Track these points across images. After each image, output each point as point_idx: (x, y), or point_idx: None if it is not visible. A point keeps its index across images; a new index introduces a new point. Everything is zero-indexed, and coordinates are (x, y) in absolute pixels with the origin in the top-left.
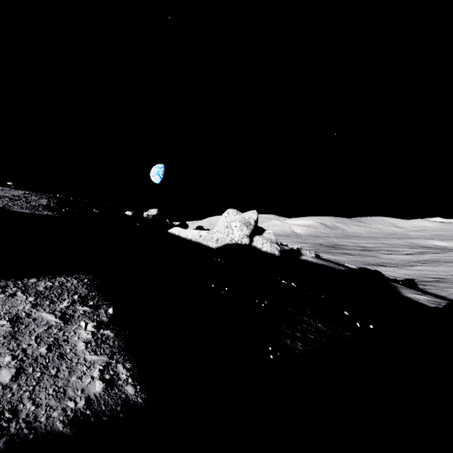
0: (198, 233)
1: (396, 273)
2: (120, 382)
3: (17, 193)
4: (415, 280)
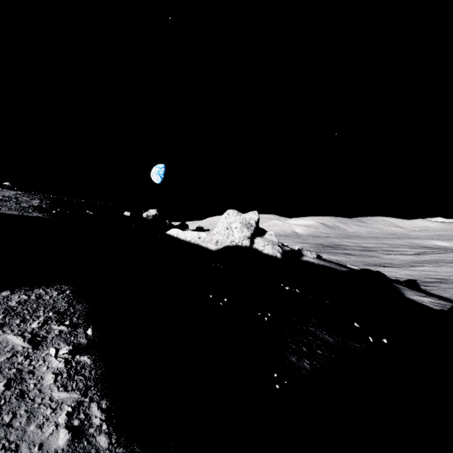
0: (197, 235)
1: (398, 274)
2: (92, 430)
3: (8, 194)
4: (417, 281)
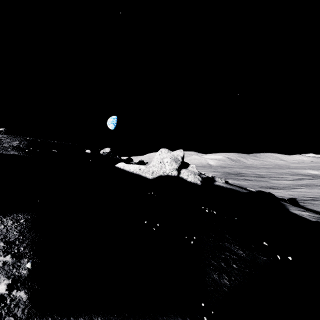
0: (138, 167)
1: (283, 194)
2: None
3: None
4: (296, 199)
